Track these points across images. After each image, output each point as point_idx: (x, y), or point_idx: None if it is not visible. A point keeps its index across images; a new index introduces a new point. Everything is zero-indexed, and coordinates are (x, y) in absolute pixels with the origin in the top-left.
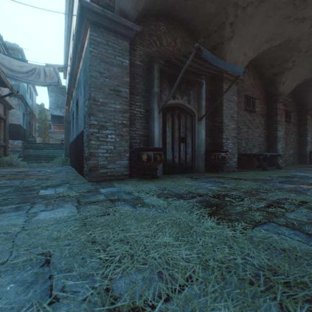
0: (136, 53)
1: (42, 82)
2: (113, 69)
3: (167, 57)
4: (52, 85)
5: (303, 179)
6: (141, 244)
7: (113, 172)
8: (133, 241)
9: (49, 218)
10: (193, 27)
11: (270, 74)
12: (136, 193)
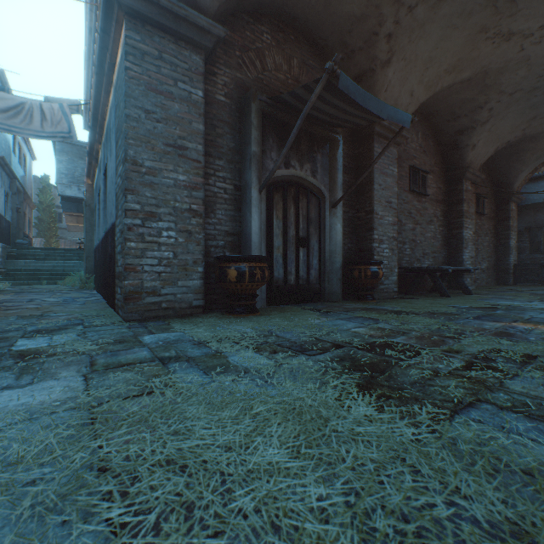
0: (218, 80)
1: (37, 130)
2: (172, 106)
3: (276, 91)
4: (57, 136)
5: (513, 312)
6: (214, 473)
7: (173, 302)
8: (198, 462)
9: (16, 407)
10: (322, 38)
11: (452, 130)
12: (214, 343)
